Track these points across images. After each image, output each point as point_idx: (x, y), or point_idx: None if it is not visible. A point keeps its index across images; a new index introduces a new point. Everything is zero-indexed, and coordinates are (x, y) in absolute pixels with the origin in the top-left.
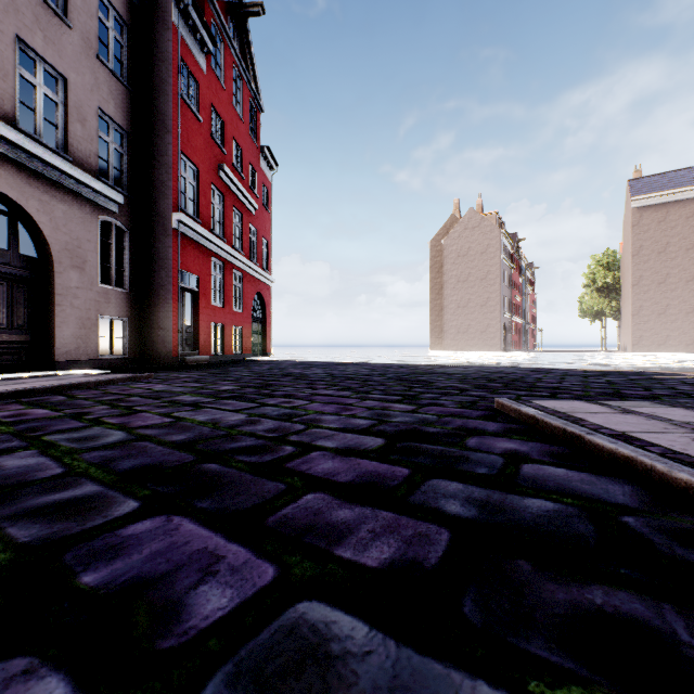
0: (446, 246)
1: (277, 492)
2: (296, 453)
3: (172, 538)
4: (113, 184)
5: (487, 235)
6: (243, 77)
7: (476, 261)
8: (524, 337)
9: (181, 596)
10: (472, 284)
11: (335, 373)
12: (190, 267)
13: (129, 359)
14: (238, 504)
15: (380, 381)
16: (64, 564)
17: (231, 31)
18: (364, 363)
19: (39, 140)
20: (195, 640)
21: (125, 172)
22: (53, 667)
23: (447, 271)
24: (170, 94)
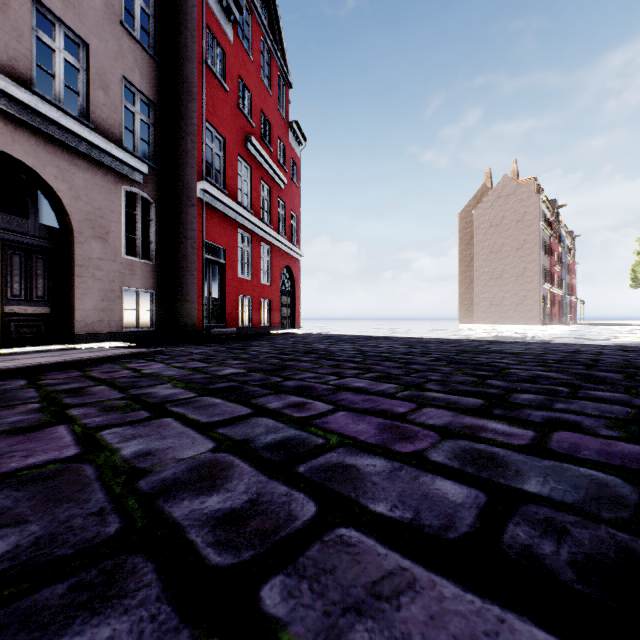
0: (477, 217)
1: None
2: None
3: None
4: (138, 155)
5: (523, 203)
6: (271, 51)
7: (511, 230)
8: (563, 310)
9: None
10: (506, 254)
11: (366, 350)
12: (216, 238)
13: (155, 332)
14: None
15: (427, 363)
16: None
17: (259, 6)
18: (396, 337)
19: (57, 105)
20: None
21: (151, 144)
22: None
23: (478, 242)
24: (195, 61)
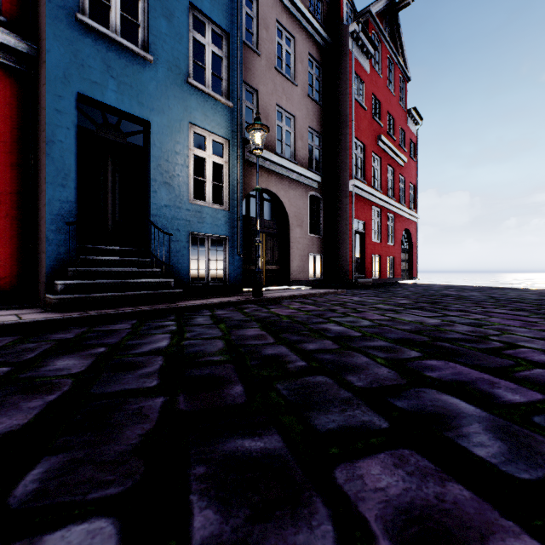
0: None
1: (509, 364)
2: (506, 347)
3: (457, 370)
4: (315, 171)
5: None
6: (394, 61)
7: None
8: None
9: (487, 390)
10: None
11: (495, 296)
12: (359, 216)
13: (323, 280)
14: (484, 364)
15: None
16: (411, 367)
17: (385, 31)
18: (525, 289)
19: (284, 157)
20: (512, 405)
21: (320, 161)
22: (448, 395)
23: None
24: (347, 100)
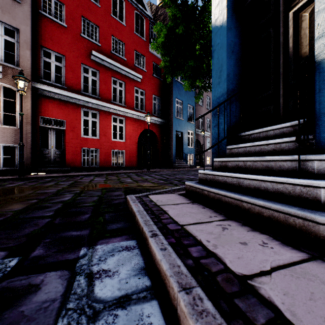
0: None
1: None
2: None
3: None
4: (208, 131)
5: None
6: None
7: None
8: None
9: None
10: None
11: None
12: None
13: (210, 165)
14: None
15: None
16: None
17: None
18: None
19: (201, 129)
20: None
21: (209, 127)
22: None
23: None
24: None
